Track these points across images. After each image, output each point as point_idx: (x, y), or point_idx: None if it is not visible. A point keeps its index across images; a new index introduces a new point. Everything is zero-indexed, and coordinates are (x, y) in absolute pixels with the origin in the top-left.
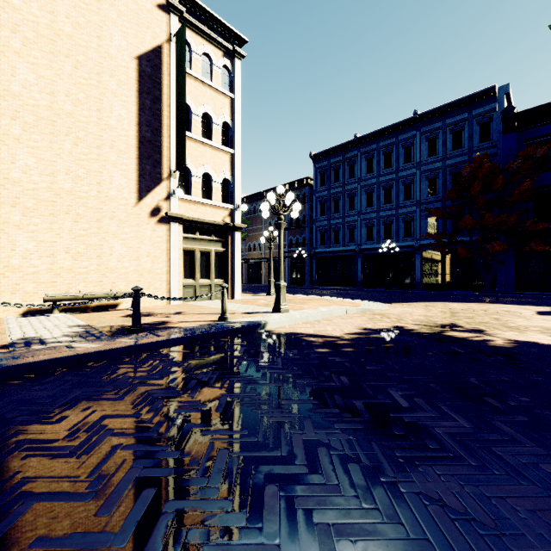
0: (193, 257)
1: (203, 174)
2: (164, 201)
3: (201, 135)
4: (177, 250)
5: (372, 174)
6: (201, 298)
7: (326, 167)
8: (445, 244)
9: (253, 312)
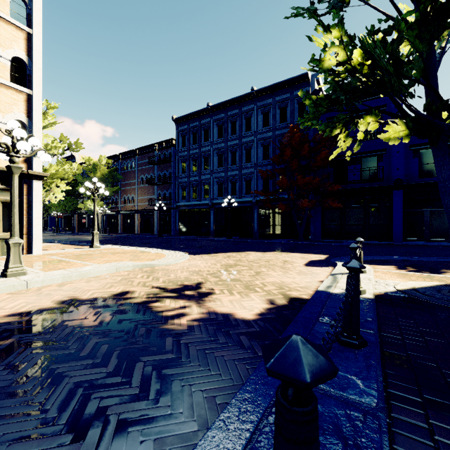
0: None
1: None
2: None
3: None
4: None
5: (222, 139)
6: None
7: (187, 130)
8: (271, 200)
9: None
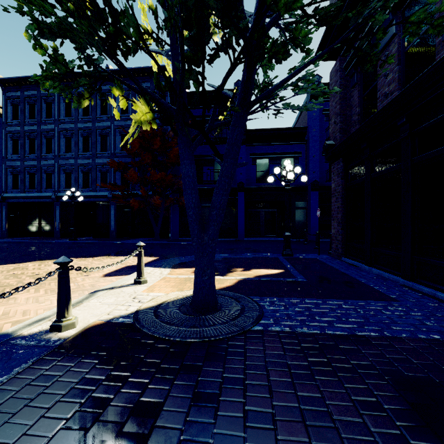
0: None
1: None
2: None
3: None
4: None
5: (70, 118)
6: None
7: (20, 99)
8: (125, 195)
9: None
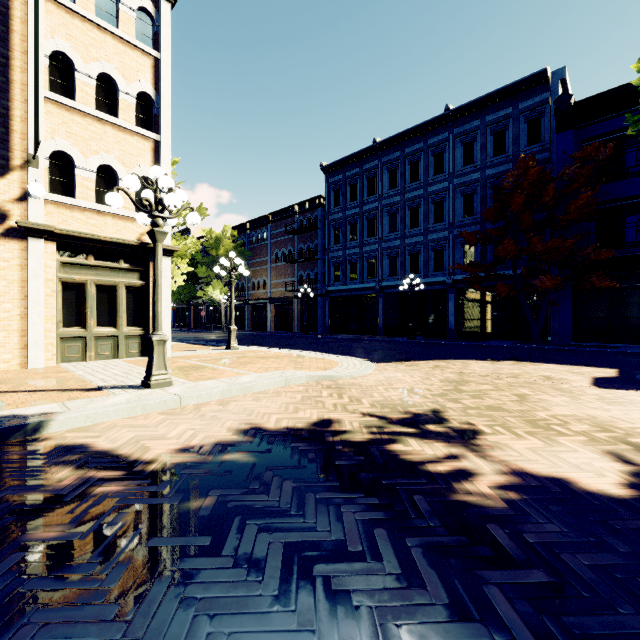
0: (83, 294)
1: (103, 167)
2: (14, 204)
3: (95, 107)
4: (43, 281)
5: (395, 190)
6: (99, 356)
7: (341, 182)
8: (482, 278)
9: (103, 388)
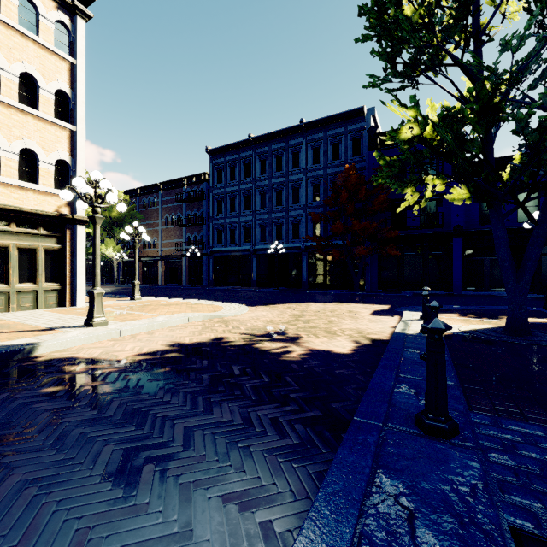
0: (5, 256)
1: (24, 150)
2: None
3: (17, 100)
4: None
5: (265, 175)
6: (21, 307)
7: (223, 164)
8: (324, 246)
9: (54, 328)
